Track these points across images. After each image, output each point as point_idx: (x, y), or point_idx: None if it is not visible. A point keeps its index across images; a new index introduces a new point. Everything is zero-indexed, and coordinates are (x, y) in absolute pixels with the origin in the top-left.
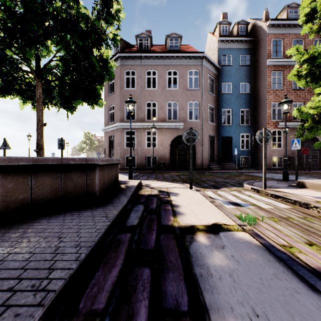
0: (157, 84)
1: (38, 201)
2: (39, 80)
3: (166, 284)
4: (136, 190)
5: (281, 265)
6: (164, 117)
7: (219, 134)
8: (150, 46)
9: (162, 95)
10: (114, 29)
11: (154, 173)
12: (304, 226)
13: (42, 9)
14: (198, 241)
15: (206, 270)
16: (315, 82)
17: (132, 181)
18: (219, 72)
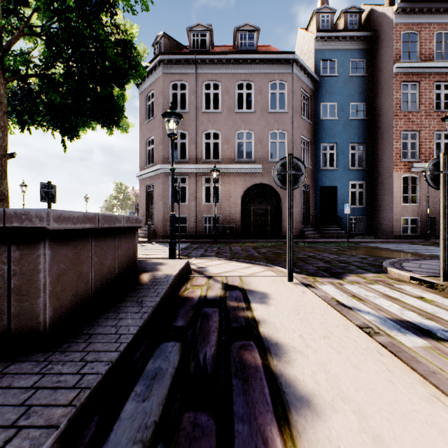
0: (220, 104)
1: None
2: None
3: None
4: (173, 286)
5: None
6: (232, 155)
7: (318, 183)
8: (209, 45)
9: (228, 121)
10: None
11: (215, 244)
12: None
13: None
14: None
15: None
16: None
17: (170, 263)
18: (317, 87)
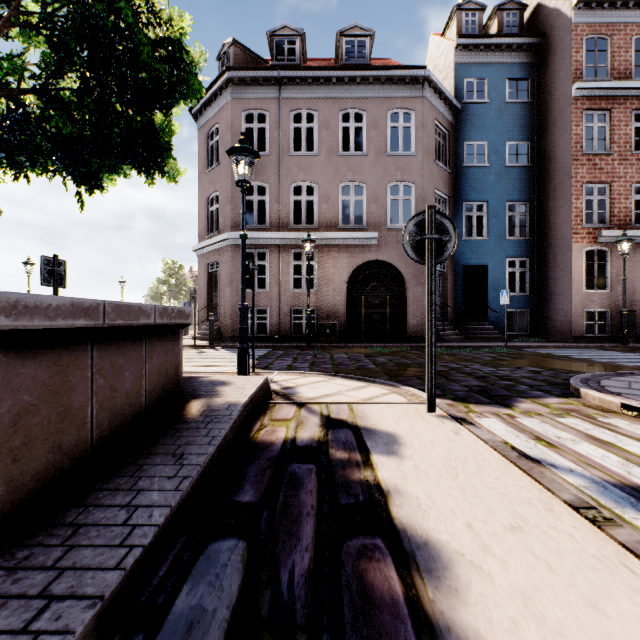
0: (316, 143)
1: None
2: None
3: None
4: (239, 423)
5: None
6: (334, 218)
7: (459, 260)
8: (300, 58)
9: (328, 168)
10: None
11: (309, 350)
12: None
13: None
14: None
15: None
16: None
17: (238, 382)
18: (458, 119)
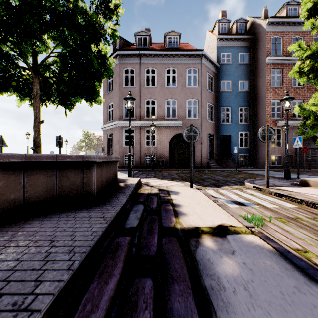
0: (156, 82)
1: (31, 201)
2: (36, 76)
3: (172, 299)
4: (135, 188)
5: (301, 275)
6: (163, 115)
7: (218, 132)
8: (149, 44)
9: (161, 93)
10: (113, 24)
11: (153, 172)
12: (316, 228)
13: (38, 1)
14: (204, 245)
15: (217, 281)
16: (317, 78)
17: (131, 179)
18: (218, 71)
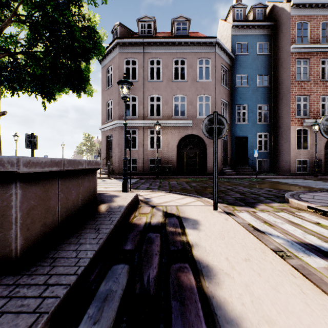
0: (161, 75)
1: None
2: None
3: None
4: (124, 215)
5: None
6: (170, 113)
7: (233, 134)
8: (153, 32)
9: (167, 88)
10: None
11: (158, 179)
12: None
13: None
14: None
15: None
16: None
17: (123, 195)
18: (233, 63)
